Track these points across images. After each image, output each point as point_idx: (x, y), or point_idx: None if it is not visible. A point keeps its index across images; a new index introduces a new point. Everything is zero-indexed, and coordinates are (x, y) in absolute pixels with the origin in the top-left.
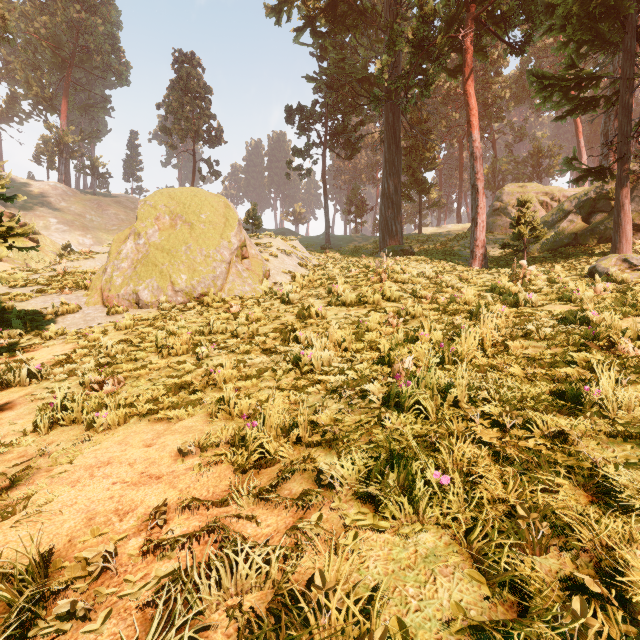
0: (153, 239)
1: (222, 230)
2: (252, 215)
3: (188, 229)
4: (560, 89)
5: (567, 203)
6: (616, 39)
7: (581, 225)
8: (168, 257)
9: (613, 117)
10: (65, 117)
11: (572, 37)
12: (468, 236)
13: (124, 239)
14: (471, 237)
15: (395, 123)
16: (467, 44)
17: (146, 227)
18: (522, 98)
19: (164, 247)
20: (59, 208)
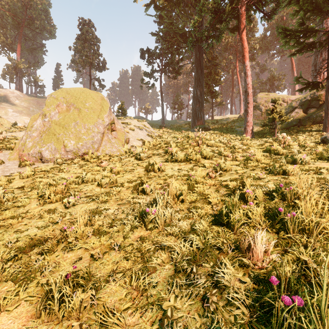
0: (54, 118)
1: (99, 113)
2: (121, 108)
3: (77, 112)
4: (294, 37)
5: (294, 103)
6: (327, 8)
7: (302, 114)
8: (63, 129)
9: (319, 56)
10: (19, 54)
11: (302, 7)
12: (239, 121)
13: (37, 118)
14: (244, 120)
15: (200, 58)
16: (242, 11)
17: (50, 110)
18: (264, 49)
19: (61, 123)
20: (14, 103)
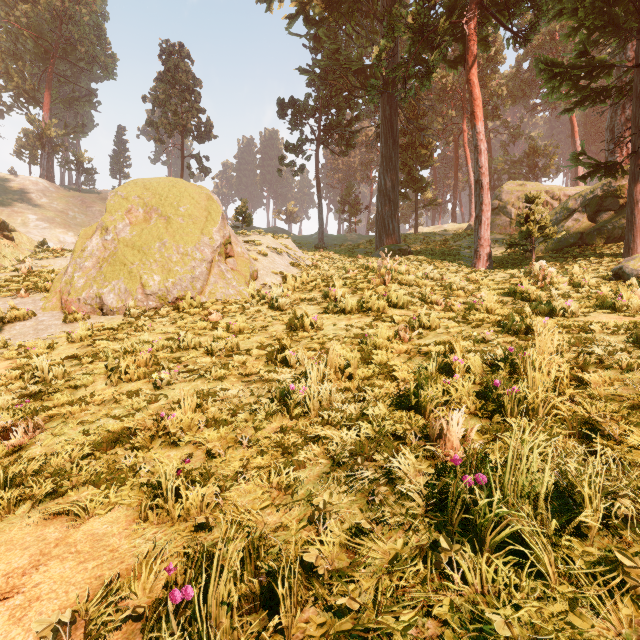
0: (123, 234)
1: (203, 225)
2: (242, 212)
3: (164, 223)
4: (569, 78)
5: (572, 201)
6: (631, 24)
7: (587, 224)
8: (139, 255)
9: (620, 111)
10: (48, 110)
11: (583, 22)
12: (466, 236)
13: (91, 234)
14: (475, 236)
15: (392, 116)
16: (470, 30)
17: (115, 221)
18: (518, 97)
19: (135, 243)
20: (40, 204)
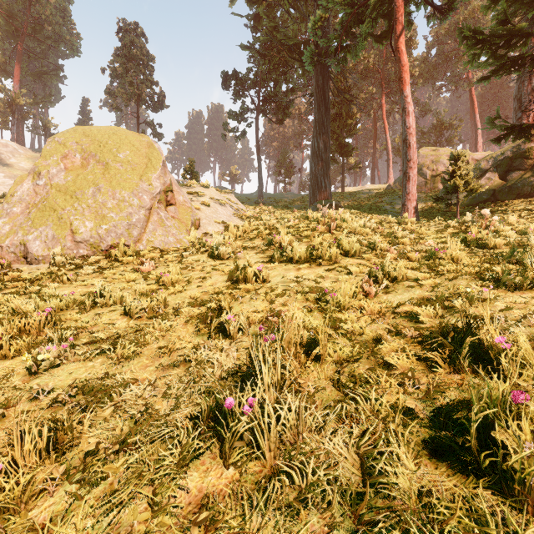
0: (56, 179)
1: (142, 171)
2: (190, 170)
3: (101, 169)
4: (489, 47)
5: (484, 162)
6: None
7: (499, 182)
8: (71, 200)
9: (527, 83)
10: (18, 81)
11: None
12: (388, 194)
13: None
14: (403, 191)
15: (324, 86)
16: (399, 2)
17: (49, 165)
18: (427, 78)
19: (68, 188)
20: (8, 164)
